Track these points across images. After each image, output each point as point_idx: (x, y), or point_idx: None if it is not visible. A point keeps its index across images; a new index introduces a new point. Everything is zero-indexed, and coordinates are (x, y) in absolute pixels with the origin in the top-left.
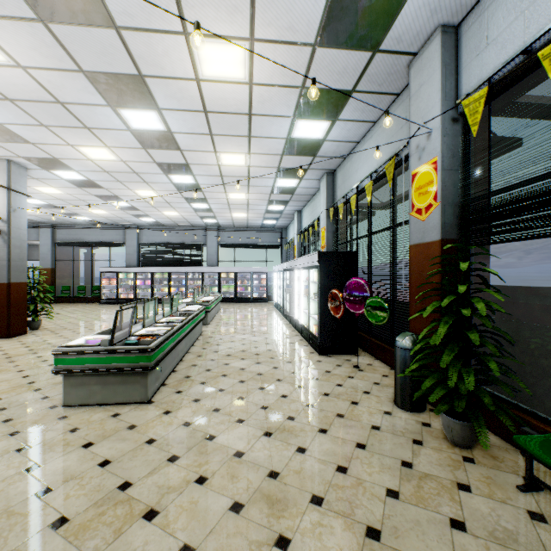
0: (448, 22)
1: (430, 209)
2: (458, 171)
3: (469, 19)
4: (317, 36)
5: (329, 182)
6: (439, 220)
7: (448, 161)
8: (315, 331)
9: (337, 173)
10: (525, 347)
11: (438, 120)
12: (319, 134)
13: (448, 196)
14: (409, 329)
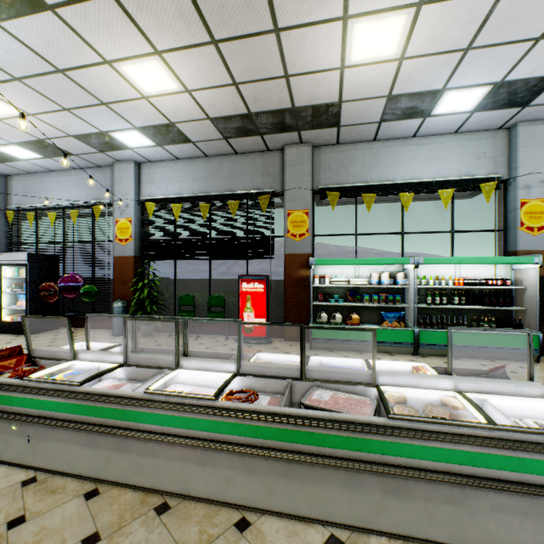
0: (137, 161)
1: (128, 241)
2: (140, 226)
3: (145, 165)
4: (76, 135)
5: (2, 183)
6: (134, 247)
7: (137, 221)
8: (12, 320)
9: (14, 179)
10: (165, 297)
11: (133, 202)
12: (25, 157)
13: (137, 237)
14: (114, 300)
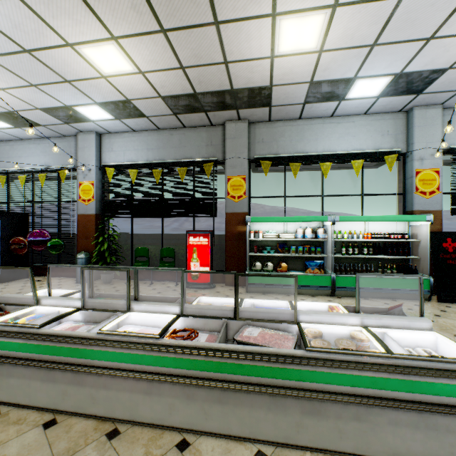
0: (98, 132)
1: (90, 201)
2: (101, 189)
3: (106, 136)
4: (43, 108)
5: None
6: (95, 206)
7: (98, 184)
8: None
9: None
10: (123, 249)
11: (95, 167)
12: None
13: (98, 198)
14: (78, 252)
